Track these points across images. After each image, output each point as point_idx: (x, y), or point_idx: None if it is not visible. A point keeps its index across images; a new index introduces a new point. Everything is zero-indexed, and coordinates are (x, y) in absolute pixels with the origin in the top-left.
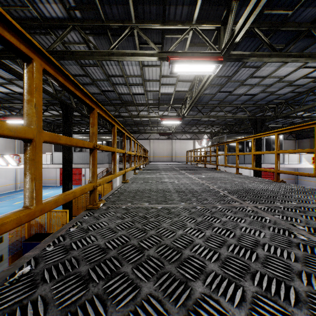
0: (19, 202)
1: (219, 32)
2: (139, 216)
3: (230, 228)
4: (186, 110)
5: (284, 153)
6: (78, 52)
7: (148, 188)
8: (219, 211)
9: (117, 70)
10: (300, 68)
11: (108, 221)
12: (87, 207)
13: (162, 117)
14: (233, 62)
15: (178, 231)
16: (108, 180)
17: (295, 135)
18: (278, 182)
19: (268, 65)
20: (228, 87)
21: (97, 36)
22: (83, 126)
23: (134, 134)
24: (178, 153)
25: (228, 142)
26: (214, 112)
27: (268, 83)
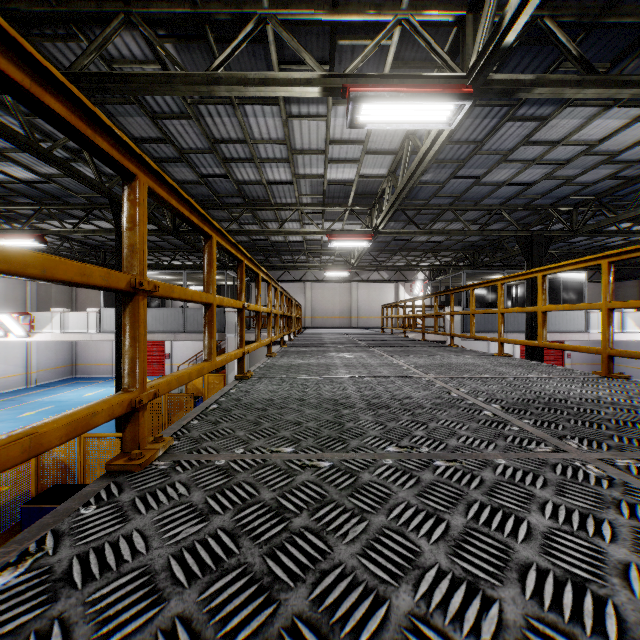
0: (32, 413)
1: (464, 30)
2: (260, 504)
3: (585, 576)
4: (383, 218)
5: (589, 311)
6: (137, 76)
7: (298, 396)
8: (509, 482)
9: (233, 127)
10: (637, 122)
11: (155, 530)
12: (110, 466)
13: (330, 233)
14: (488, 107)
15: (397, 592)
16: (188, 378)
17: None
18: (610, 378)
19: (566, 115)
20: (474, 166)
21: (183, 43)
22: (166, 253)
23: (272, 271)
24: (364, 311)
25: (478, 286)
26: (441, 223)
27: (562, 156)
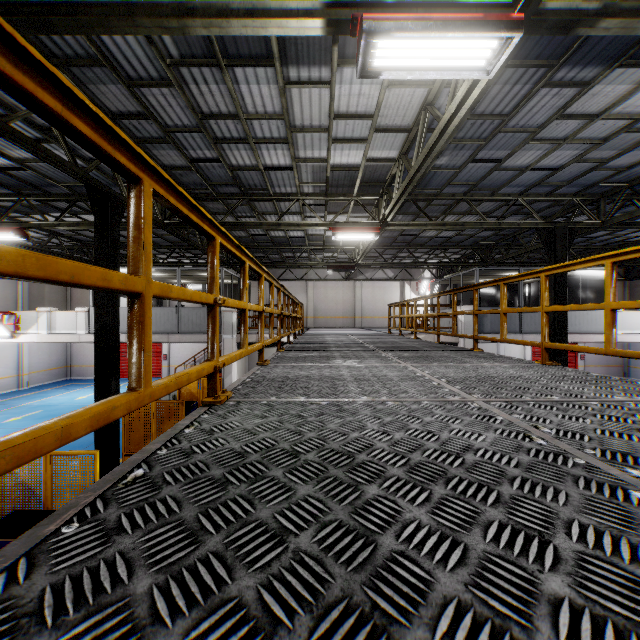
0: (18, 418)
1: None
2: None
3: None
4: (393, 207)
5: None
6: (89, 7)
7: (288, 445)
8: None
9: (222, 98)
10: None
11: None
12: None
13: (334, 225)
14: (521, 69)
15: None
16: (60, 438)
17: (622, 271)
18: None
19: (612, 80)
20: (496, 147)
21: None
22: (161, 250)
23: (272, 269)
24: (368, 310)
25: (512, 279)
26: (453, 215)
27: (598, 134)
